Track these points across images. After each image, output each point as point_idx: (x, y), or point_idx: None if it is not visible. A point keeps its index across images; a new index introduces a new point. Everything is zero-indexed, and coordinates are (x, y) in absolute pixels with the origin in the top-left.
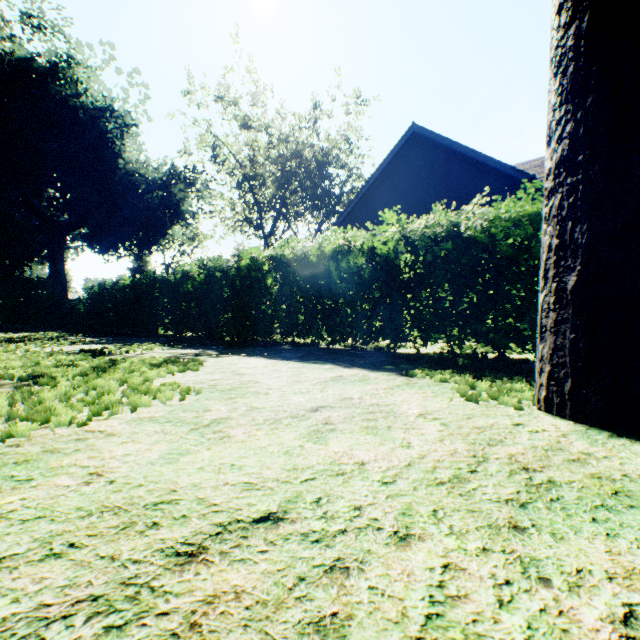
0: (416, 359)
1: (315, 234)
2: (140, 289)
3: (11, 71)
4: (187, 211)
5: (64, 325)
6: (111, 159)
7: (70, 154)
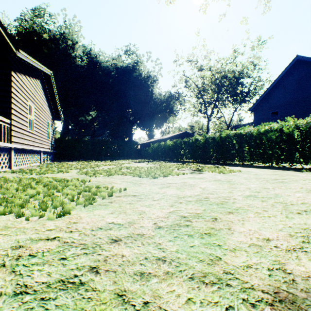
0: (302, 169)
1: (233, 113)
2: (175, 145)
3: (122, 72)
4: (175, 110)
5: (140, 157)
6: (150, 95)
7: (138, 96)
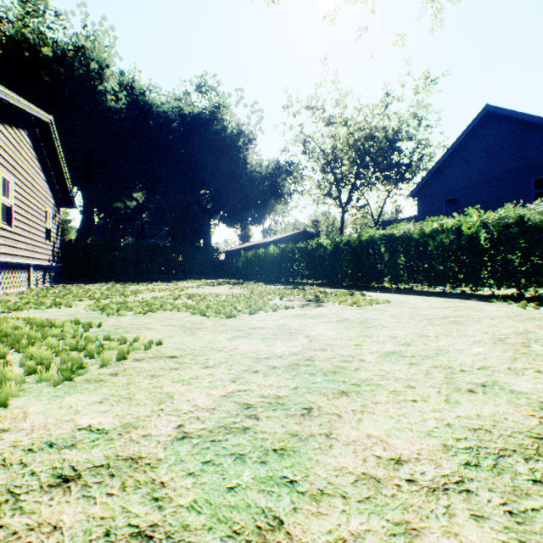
0: (492, 296)
1: (384, 199)
2: (284, 253)
3: (192, 123)
4: (286, 193)
5: (224, 275)
6: (242, 166)
7: (220, 167)
